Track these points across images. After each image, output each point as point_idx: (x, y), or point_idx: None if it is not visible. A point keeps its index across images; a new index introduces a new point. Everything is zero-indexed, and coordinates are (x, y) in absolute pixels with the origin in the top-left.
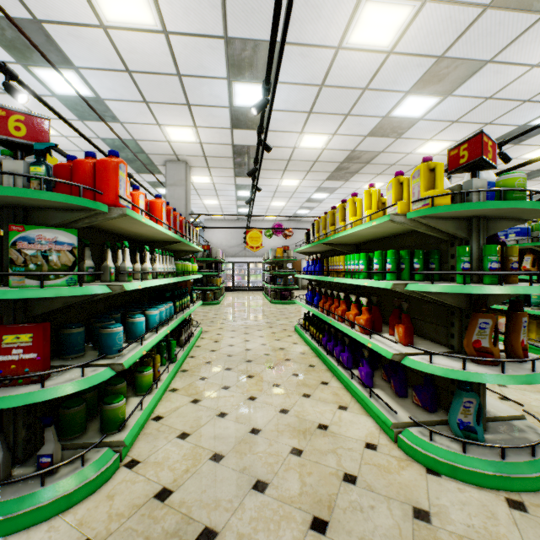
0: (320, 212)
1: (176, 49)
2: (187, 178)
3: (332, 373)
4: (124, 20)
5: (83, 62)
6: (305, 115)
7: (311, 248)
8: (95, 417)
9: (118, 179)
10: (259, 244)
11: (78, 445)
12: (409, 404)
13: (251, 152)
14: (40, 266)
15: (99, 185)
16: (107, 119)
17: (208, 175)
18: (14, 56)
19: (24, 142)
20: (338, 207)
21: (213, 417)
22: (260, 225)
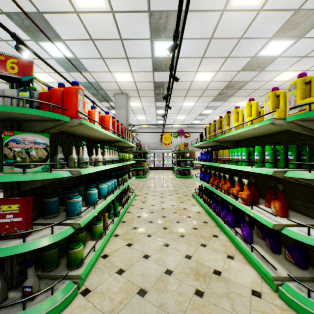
0: (207, 121)
1: (119, 22)
2: (127, 103)
3: (220, 228)
4: (88, 6)
5: (66, 36)
6: (199, 59)
7: (204, 144)
8: (66, 254)
9: (77, 100)
10: (169, 142)
11: (52, 276)
12: (283, 260)
13: (165, 86)
14: (24, 158)
15: (65, 104)
16: (81, 70)
17: (139, 101)
18: (30, 36)
19: (17, 76)
20: (224, 116)
21: (140, 258)
22: (170, 130)
